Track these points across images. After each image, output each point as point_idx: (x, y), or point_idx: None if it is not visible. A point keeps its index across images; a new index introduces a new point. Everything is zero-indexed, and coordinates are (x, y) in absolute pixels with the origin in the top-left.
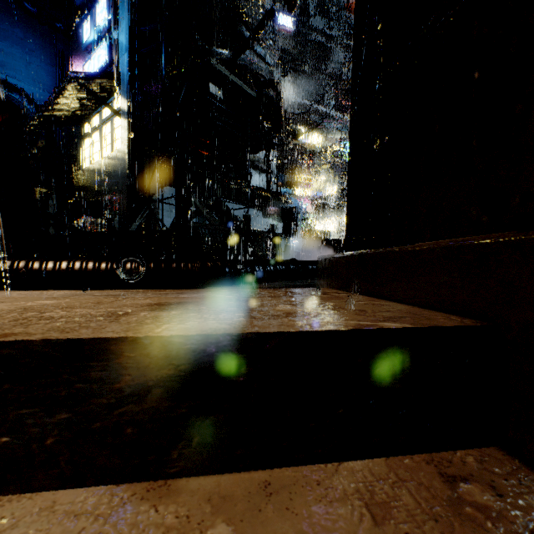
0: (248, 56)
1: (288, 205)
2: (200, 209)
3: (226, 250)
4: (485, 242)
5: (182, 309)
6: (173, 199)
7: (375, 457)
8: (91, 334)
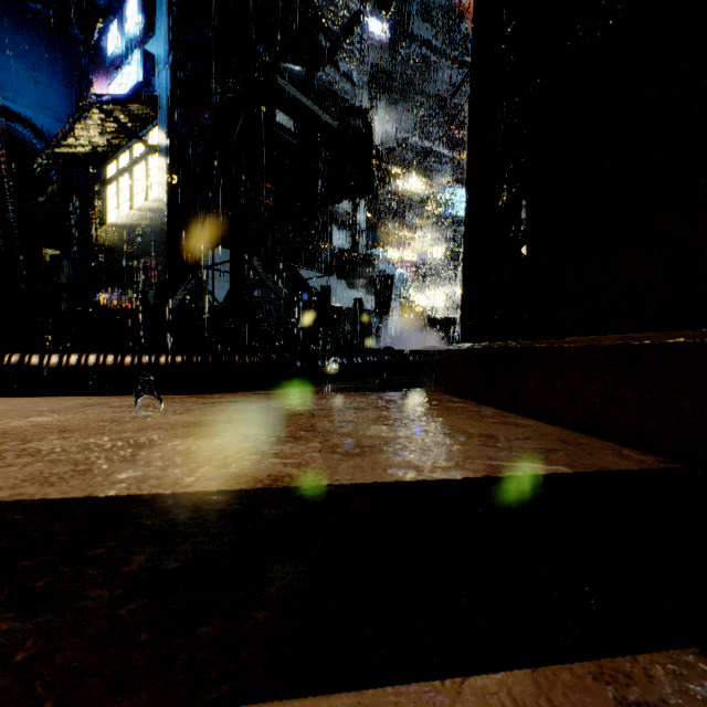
0: (327, 74)
1: (381, 272)
2: (263, 278)
3: (298, 333)
4: (675, 342)
5: (231, 435)
6: (228, 265)
7: (517, 668)
8: (86, 488)
